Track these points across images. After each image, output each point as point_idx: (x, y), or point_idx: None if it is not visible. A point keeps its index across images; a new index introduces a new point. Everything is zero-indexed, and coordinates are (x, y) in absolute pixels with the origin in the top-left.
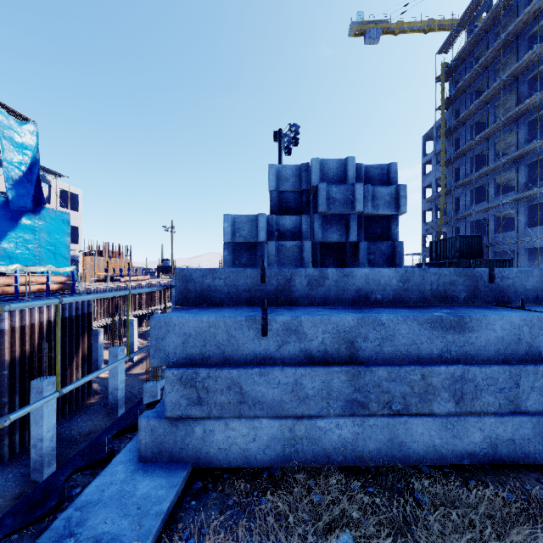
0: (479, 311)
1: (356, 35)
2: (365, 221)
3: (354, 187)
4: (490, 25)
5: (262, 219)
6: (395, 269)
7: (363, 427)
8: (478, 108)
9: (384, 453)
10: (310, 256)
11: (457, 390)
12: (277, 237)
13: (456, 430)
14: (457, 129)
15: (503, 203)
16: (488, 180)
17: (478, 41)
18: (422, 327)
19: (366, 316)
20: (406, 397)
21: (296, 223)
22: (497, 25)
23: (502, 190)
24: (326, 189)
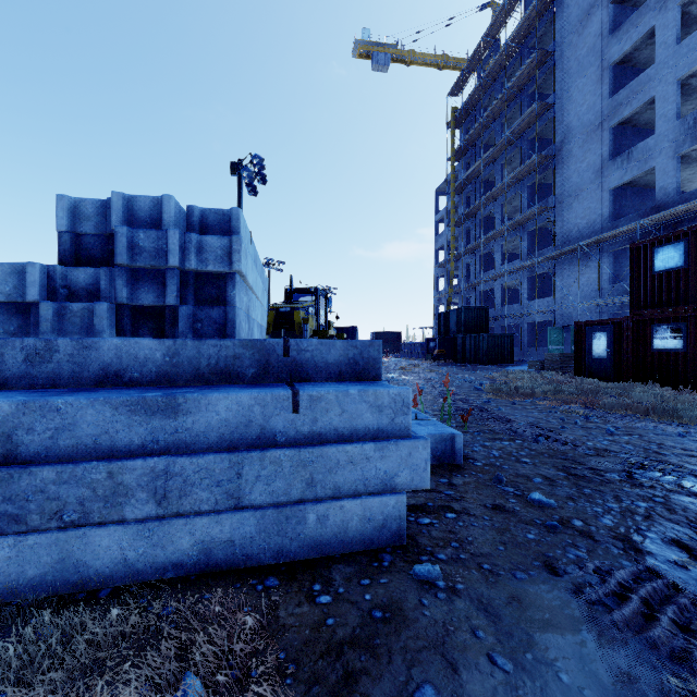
0: (223, 390)
1: (362, 56)
2: (196, 279)
3: (167, 234)
4: (498, 72)
5: (33, 270)
6: (160, 339)
7: (19, 548)
8: (487, 164)
9: (52, 579)
10: (105, 323)
11: (160, 488)
12: (67, 297)
13: (157, 538)
14: (468, 185)
15: (507, 272)
16: (496, 246)
17: (487, 89)
18: (118, 411)
19: (32, 400)
20: (86, 503)
21: (95, 278)
22: (504, 74)
23: (512, 258)
24: (126, 234)
